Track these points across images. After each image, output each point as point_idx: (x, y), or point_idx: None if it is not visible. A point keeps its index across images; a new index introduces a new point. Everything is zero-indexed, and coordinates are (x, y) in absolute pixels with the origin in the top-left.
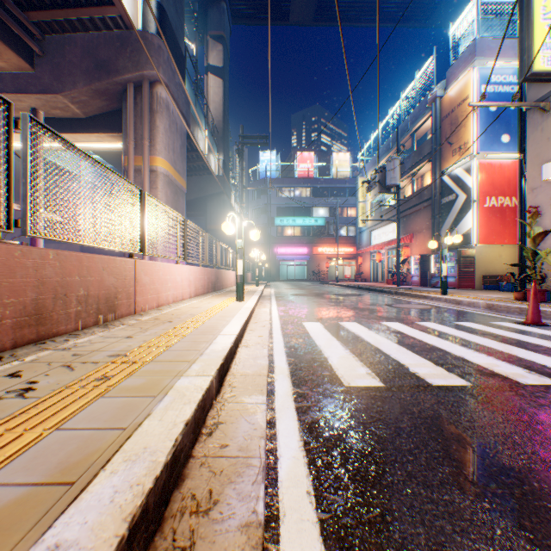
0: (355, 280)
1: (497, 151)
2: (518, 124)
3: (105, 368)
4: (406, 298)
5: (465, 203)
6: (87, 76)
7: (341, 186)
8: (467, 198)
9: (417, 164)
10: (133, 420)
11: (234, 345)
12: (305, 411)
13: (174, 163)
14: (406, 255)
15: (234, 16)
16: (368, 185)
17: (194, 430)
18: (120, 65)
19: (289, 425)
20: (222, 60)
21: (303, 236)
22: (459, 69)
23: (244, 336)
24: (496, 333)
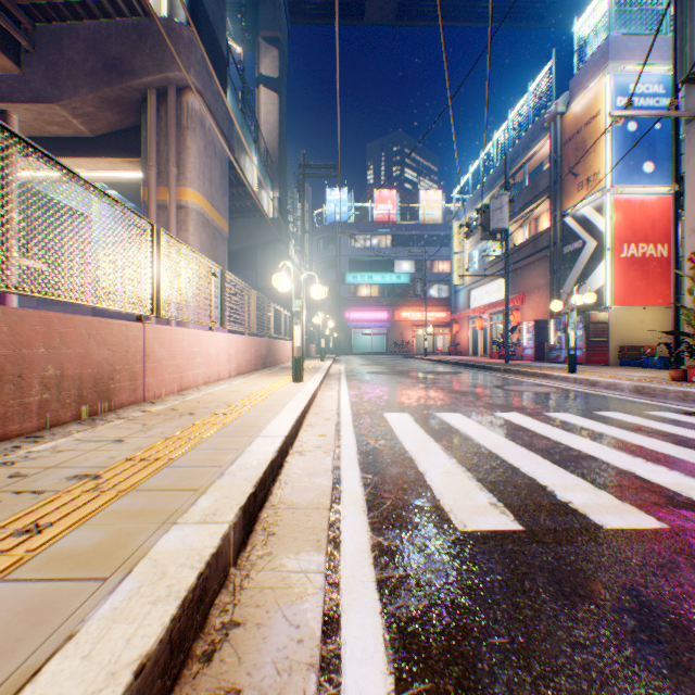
0: (450, 353)
1: (637, 183)
2: (673, 143)
3: (47, 504)
4: (520, 377)
5: (595, 252)
6: (93, 79)
7: (430, 233)
8: (597, 246)
9: (530, 202)
10: (25, 658)
11: (279, 454)
12: (394, 589)
13: (211, 197)
14: (516, 321)
15: (293, 13)
16: (468, 229)
17: (166, 667)
18: (138, 65)
19: (366, 629)
20: (278, 69)
21: (382, 297)
22: (587, 77)
23: (299, 435)
24: (664, 430)
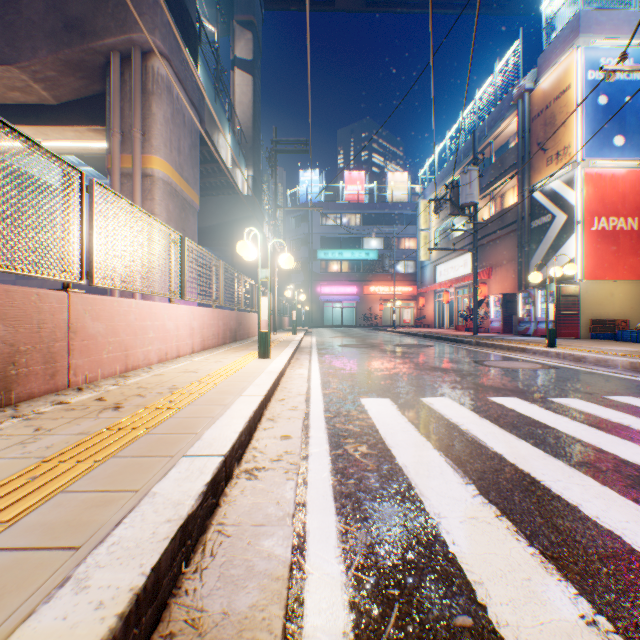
0: (416, 325)
1: (608, 157)
2: None
3: None
4: (495, 351)
5: (565, 226)
6: (52, 40)
7: (397, 212)
8: (568, 219)
9: (497, 179)
10: None
11: (209, 494)
12: None
13: (179, 167)
14: (483, 294)
15: None
16: (437, 204)
17: None
18: (100, 25)
19: None
20: (252, 52)
21: (352, 272)
22: (556, 52)
23: (255, 437)
24: None
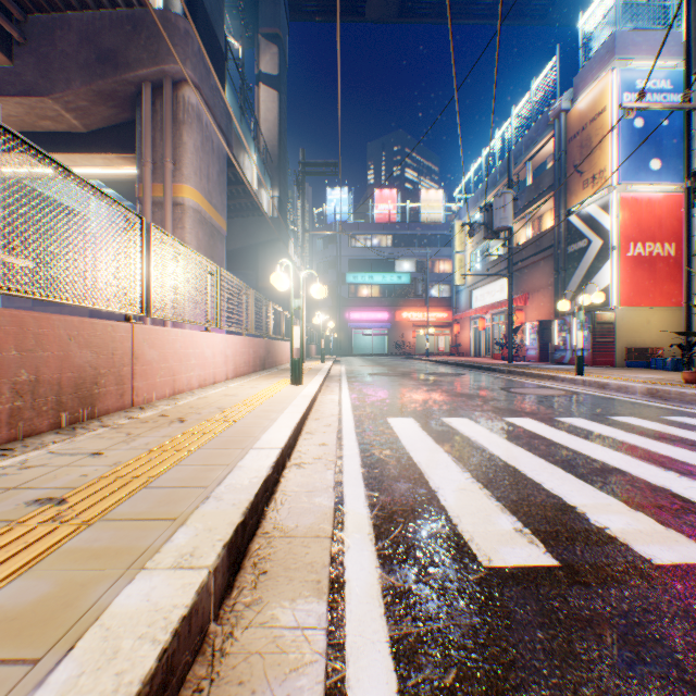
0: (451, 354)
1: (644, 181)
2: (685, 137)
3: None
4: (526, 379)
5: (601, 251)
6: (86, 71)
7: (431, 233)
8: (603, 244)
9: (533, 201)
10: None
11: (275, 470)
12: (412, 655)
13: (208, 194)
14: (520, 321)
15: (293, 10)
16: (471, 228)
17: None
18: (132, 57)
19: None
20: (277, 66)
21: (383, 297)
22: (592, 72)
23: (298, 444)
24: (689, 438)
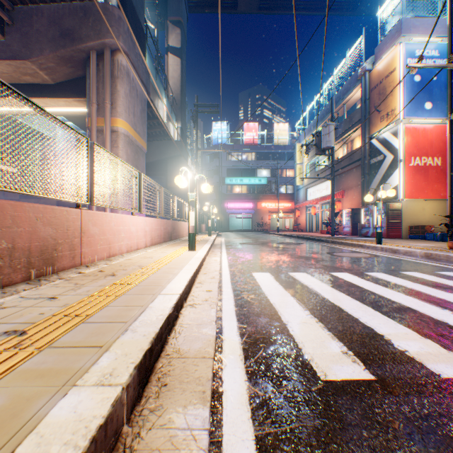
0: (294, 230)
1: (421, 116)
2: (449, 87)
3: None
4: (343, 246)
5: (392, 163)
6: (53, 43)
7: (281, 151)
8: (394, 158)
9: (348, 130)
10: None
11: (175, 309)
12: (272, 451)
13: (134, 125)
14: (339, 208)
15: (190, 5)
16: (307, 148)
17: None
18: (84, 34)
19: None
20: (180, 42)
21: (249, 193)
22: (386, 45)
23: (192, 291)
24: None
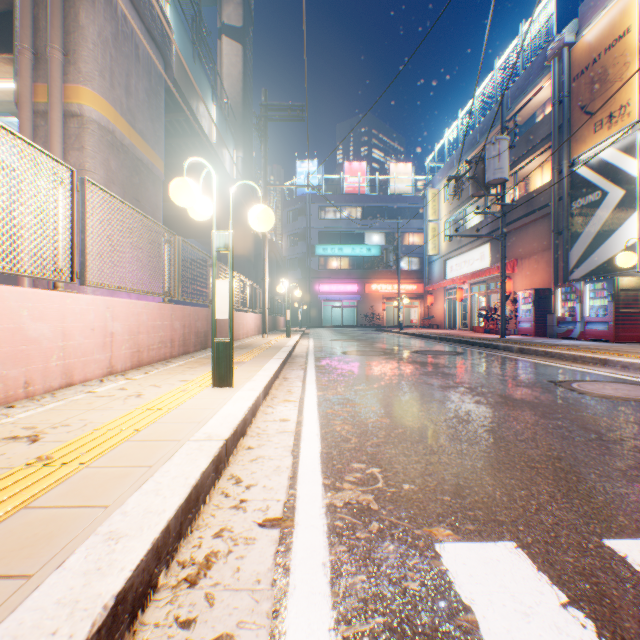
0: (424, 326)
1: None
2: None
3: None
4: (556, 362)
5: (622, 203)
6: None
7: (401, 205)
8: (626, 194)
9: (523, 156)
10: None
11: None
12: None
13: (128, 113)
14: (507, 290)
15: None
16: (459, 182)
17: None
18: None
19: None
20: (241, 18)
21: (352, 269)
22: None
23: None
24: None
